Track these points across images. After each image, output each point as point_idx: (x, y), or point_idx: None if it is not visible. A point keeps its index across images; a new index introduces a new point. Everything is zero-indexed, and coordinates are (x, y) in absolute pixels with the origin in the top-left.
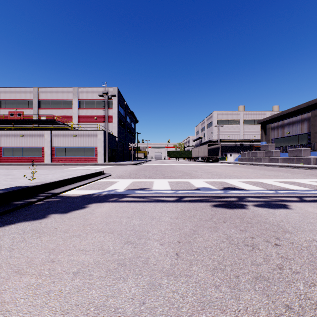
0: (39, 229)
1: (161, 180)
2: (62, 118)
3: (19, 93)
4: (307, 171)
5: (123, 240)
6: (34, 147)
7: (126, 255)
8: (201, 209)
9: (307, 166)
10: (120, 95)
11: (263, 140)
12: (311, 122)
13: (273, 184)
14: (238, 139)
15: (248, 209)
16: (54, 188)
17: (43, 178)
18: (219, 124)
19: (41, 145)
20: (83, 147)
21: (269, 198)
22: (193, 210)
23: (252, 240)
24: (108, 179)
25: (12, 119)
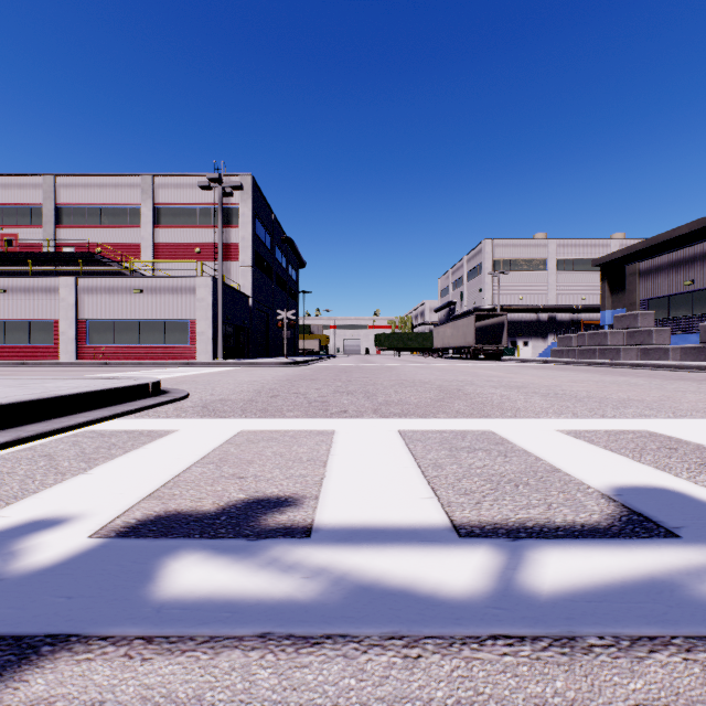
0: None
1: (368, 425)
2: (115, 250)
3: (8, 190)
4: None
5: None
6: (35, 321)
7: None
8: None
9: None
10: (258, 196)
11: (607, 308)
12: None
13: None
14: (545, 305)
15: None
16: None
17: None
18: (499, 269)
19: (51, 316)
20: (160, 320)
21: None
22: None
23: None
24: (143, 419)
25: None
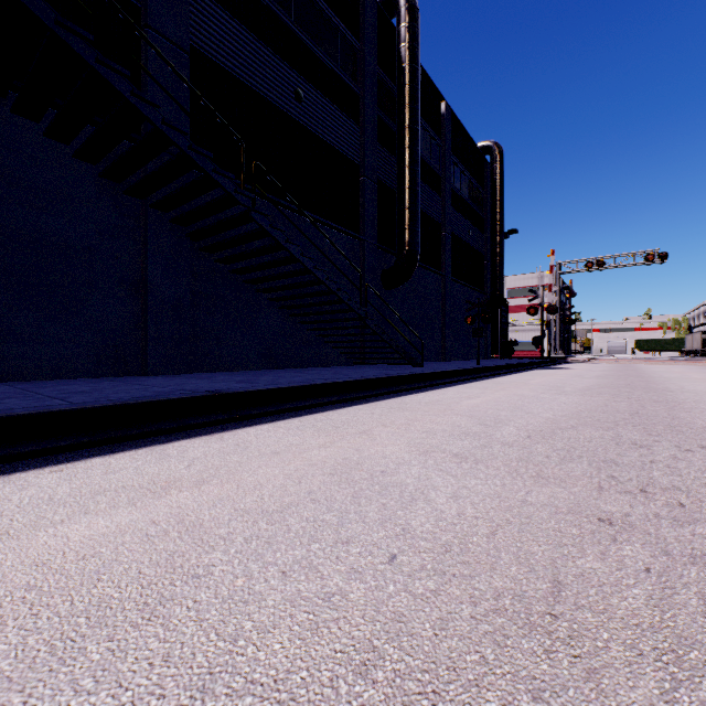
0: None
1: None
2: None
3: None
4: None
5: None
6: None
7: None
8: None
9: None
10: None
11: None
12: None
13: None
14: None
15: None
16: None
17: None
18: None
19: None
20: (525, 341)
21: None
22: None
23: None
24: None
25: None
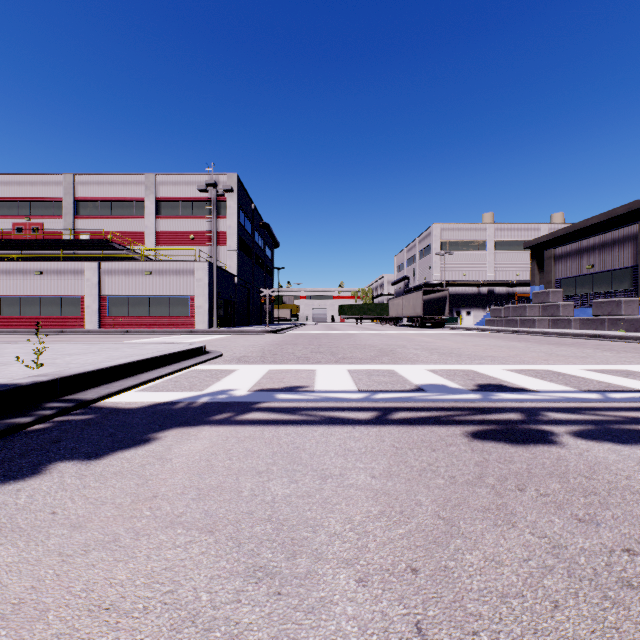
0: (7, 514)
1: (332, 367)
2: (123, 236)
3: (35, 186)
4: (639, 346)
5: (243, 561)
6: (65, 297)
7: (251, 634)
8: (444, 445)
9: (637, 335)
10: (242, 191)
11: (536, 283)
12: (639, 243)
13: (587, 378)
14: (485, 280)
15: (564, 447)
16: (85, 388)
17: (65, 362)
18: (445, 249)
19: (78, 293)
20: (166, 296)
21: (599, 414)
22: (424, 448)
23: (633, 561)
24: (214, 365)
25: (20, 239)
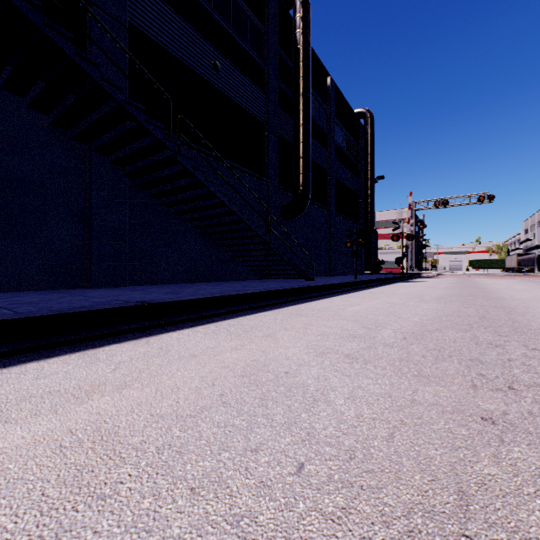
0: None
1: None
2: None
3: None
4: None
5: None
6: None
7: None
8: None
9: None
10: None
11: None
12: None
13: None
14: None
15: None
16: None
17: None
18: None
19: None
20: (389, 261)
21: None
22: None
23: None
24: None
25: None
